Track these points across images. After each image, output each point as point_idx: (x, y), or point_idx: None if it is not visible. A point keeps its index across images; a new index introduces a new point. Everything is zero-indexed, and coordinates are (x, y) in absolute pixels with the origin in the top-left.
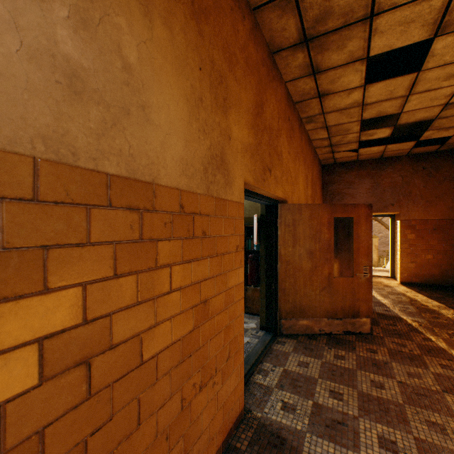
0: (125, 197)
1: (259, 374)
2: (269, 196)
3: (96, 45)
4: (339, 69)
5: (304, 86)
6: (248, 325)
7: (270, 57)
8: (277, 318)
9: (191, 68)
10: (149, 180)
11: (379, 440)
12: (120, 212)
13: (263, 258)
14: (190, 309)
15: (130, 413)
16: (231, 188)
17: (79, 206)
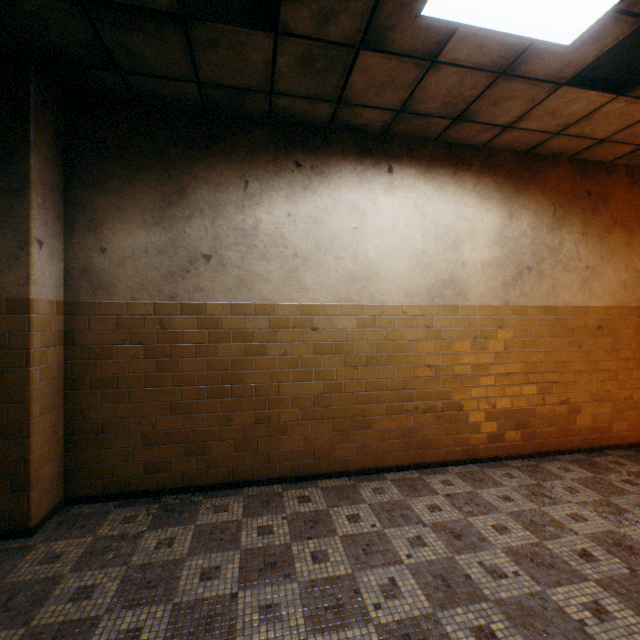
0: (635, 313)
1: None
2: None
3: (628, 272)
4: None
5: None
6: None
7: None
8: None
9: None
10: None
11: None
12: (634, 318)
13: None
14: None
15: (637, 383)
16: None
17: (624, 317)
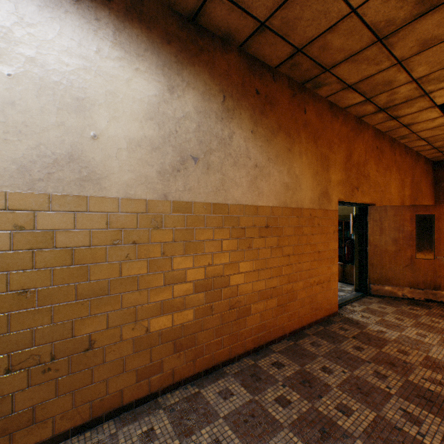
0: (295, 213)
1: (349, 306)
2: (358, 203)
3: (290, 175)
4: (415, 114)
5: (389, 124)
6: (345, 288)
7: (357, 121)
8: (367, 283)
9: (313, 163)
10: (301, 207)
11: (416, 333)
12: (294, 218)
13: (356, 243)
14: (313, 252)
15: (297, 276)
16: (330, 204)
17: (287, 217)
